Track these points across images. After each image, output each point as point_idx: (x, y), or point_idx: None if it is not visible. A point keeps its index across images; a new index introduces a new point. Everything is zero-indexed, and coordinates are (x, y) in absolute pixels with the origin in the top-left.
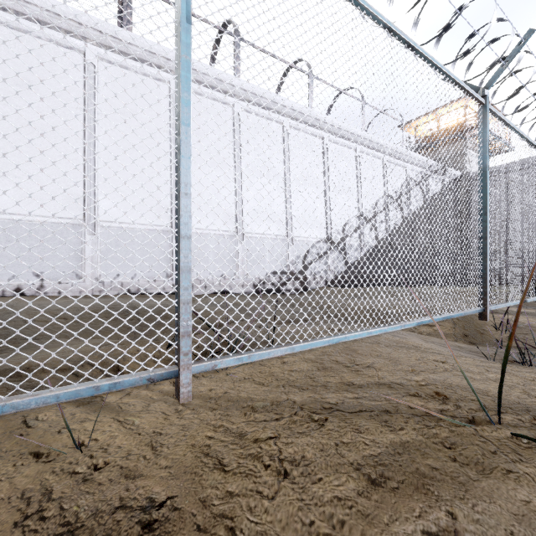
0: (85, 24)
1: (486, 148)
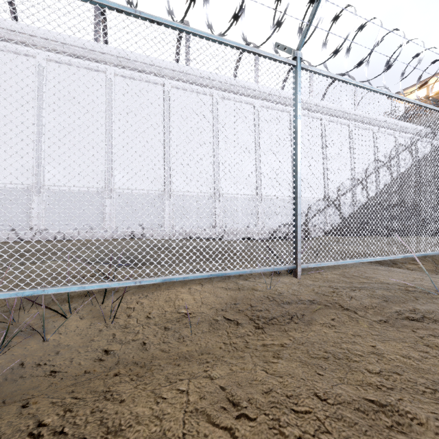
0: (164, 67)
1: None
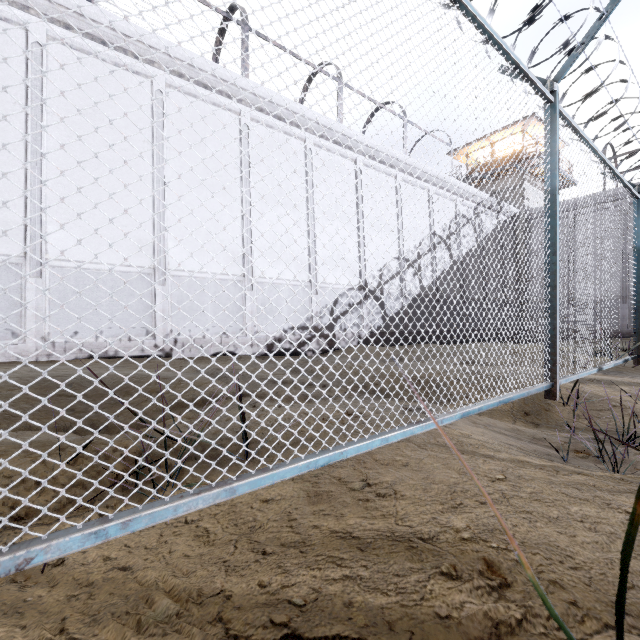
0: None
1: (555, 163)
